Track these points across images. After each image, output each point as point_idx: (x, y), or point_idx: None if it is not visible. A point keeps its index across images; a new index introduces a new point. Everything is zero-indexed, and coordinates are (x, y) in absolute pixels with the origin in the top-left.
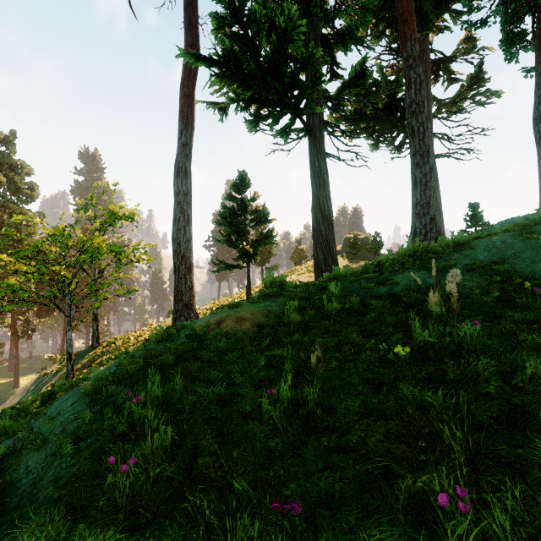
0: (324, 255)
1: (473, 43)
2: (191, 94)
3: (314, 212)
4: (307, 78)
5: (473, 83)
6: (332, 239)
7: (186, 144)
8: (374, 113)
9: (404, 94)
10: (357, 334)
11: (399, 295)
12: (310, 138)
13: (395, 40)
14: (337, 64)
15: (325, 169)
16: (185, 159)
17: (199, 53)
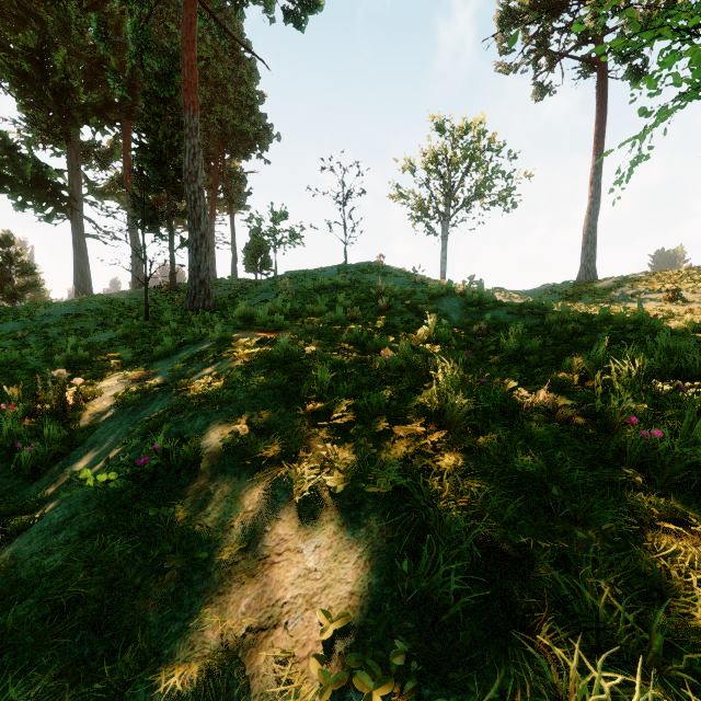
0: None
1: (235, 166)
2: None
3: (76, 272)
4: (70, 181)
5: None
6: (90, 292)
7: None
8: None
9: None
10: None
11: None
12: (72, 222)
13: None
14: None
15: (84, 245)
16: None
17: None
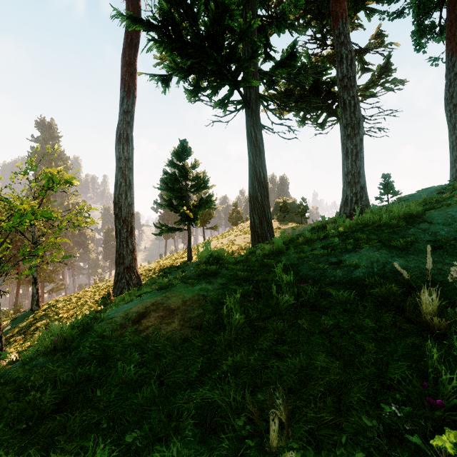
0: (260, 220)
1: (382, 39)
2: (132, 63)
3: (251, 179)
4: (244, 53)
5: (383, 72)
6: (267, 205)
7: (127, 112)
8: (301, 93)
9: (326, 78)
10: (325, 349)
11: (364, 283)
12: (247, 110)
13: (319, 31)
14: (271, 46)
15: (260, 139)
16: (127, 126)
17: (135, 15)
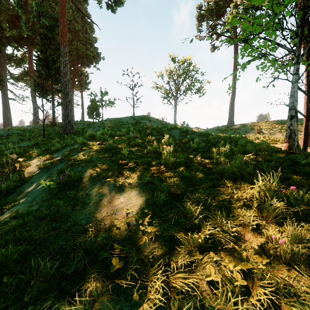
0: None
1: (83, 69)
2: None
3: (3, 116)
4: (0, 72)
5: None
6: (11, 125)
7: None
8: None
9: None
10: None
11: None
12: (2, 92)
13: None
14: None
15: (8, 103)
16: None
17: None
